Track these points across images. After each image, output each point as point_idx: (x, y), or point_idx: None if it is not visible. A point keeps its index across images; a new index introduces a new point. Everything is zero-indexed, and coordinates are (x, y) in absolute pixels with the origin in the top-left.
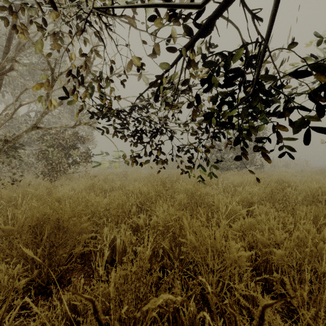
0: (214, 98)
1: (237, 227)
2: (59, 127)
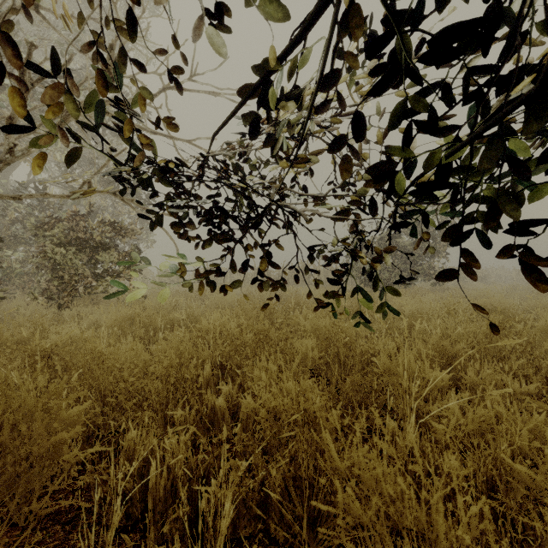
0: (397, 107)
1: (447, 431)
2: (39, 194)
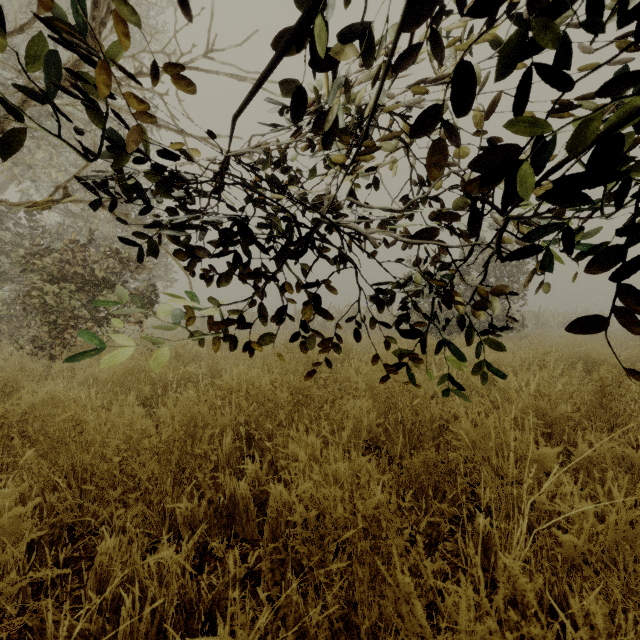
0: (513, 35)
1: (578, 544)
2: None
